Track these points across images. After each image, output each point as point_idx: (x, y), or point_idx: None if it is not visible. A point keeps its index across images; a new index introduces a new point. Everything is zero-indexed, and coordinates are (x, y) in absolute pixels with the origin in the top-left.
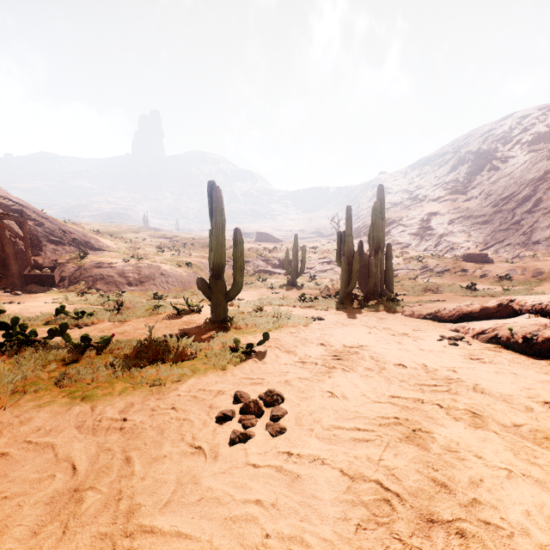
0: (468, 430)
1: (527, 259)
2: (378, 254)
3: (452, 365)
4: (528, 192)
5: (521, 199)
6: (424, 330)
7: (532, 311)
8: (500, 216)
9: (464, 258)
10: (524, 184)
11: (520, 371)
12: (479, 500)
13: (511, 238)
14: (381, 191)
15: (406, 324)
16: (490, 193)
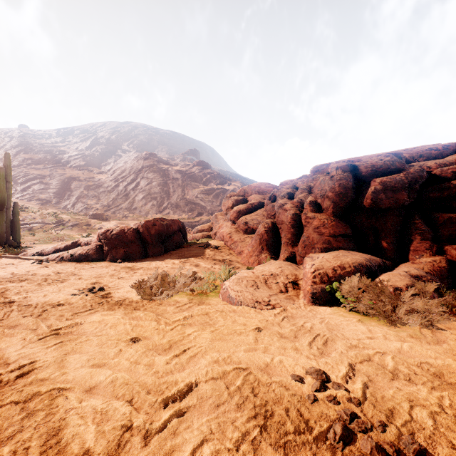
0: (16, 283)
1: (129, 218)
2: (4, 211)
3: (29, 270)
4: (134, 176)
5: (130, 180)
6: (28, 261)
7: (85, 244)
8: (119, 189)
9: (90, 216)
10: (133, 171)
11: (61, 267)
12: (4, 291)
13: (123, 204)
14: (8, 158)
15: (17, 259)
16: (114, 172)
